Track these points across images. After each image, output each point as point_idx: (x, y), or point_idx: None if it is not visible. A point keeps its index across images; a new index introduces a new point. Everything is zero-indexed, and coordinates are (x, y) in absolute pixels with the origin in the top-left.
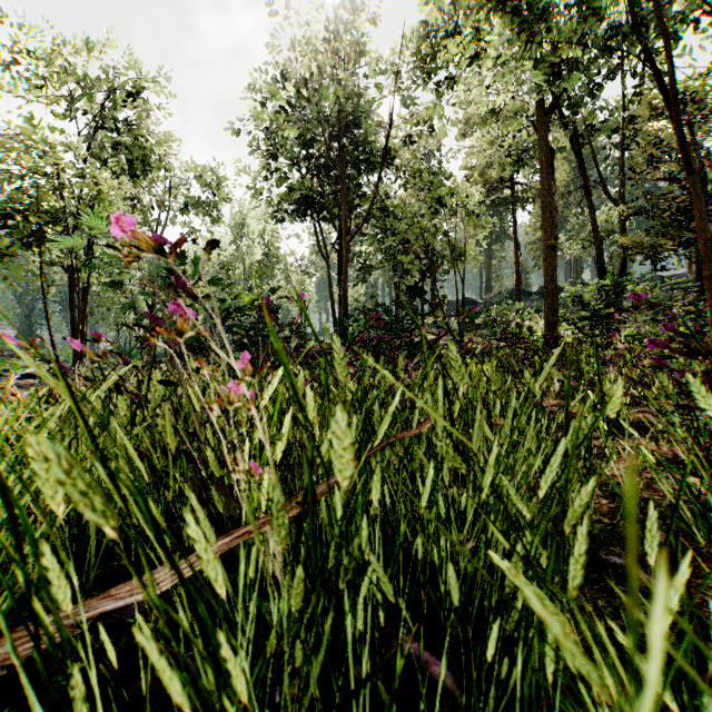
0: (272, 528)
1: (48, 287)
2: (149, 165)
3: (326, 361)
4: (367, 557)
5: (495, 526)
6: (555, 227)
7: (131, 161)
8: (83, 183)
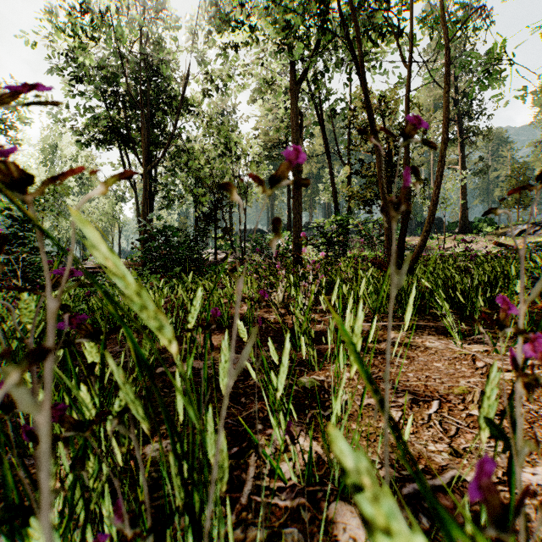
0: None
1: None
2: None
3: None
4: None
5: None
6: (300, 173)
7: None
8: None
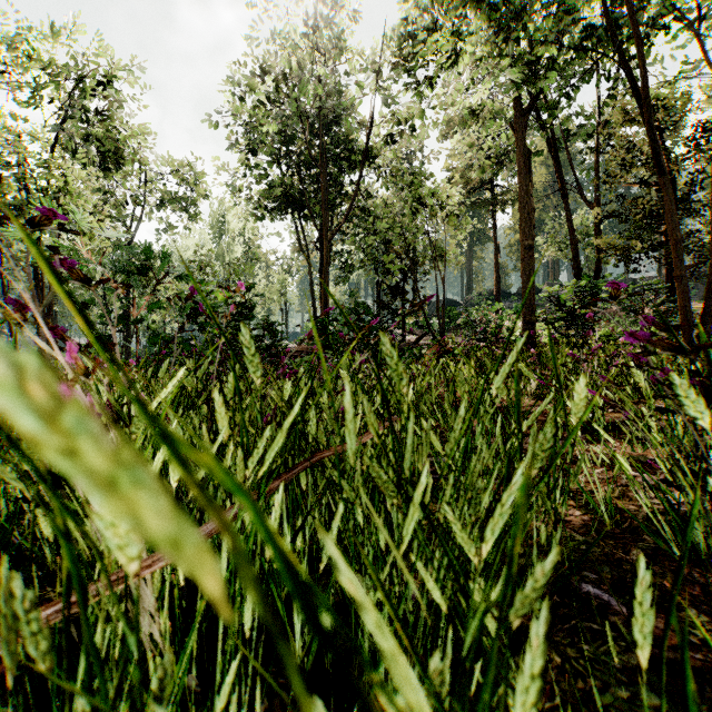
0: (24, 636)
1: (9, 283)
2: (122, 157)
3: (235, 358)
4: (248, 633)
5: (399, 618)
6: (533, 228)
7: (103, 153)
8: (48, 173)
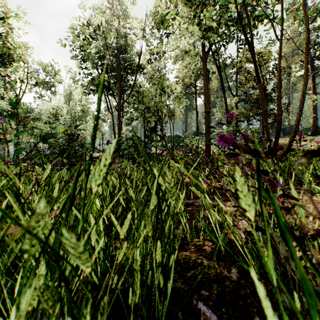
0: None
1: None
2: (13, 58)
3: None
4: None
5: None
6: (209, 103)
7: (2, 55)
8: None
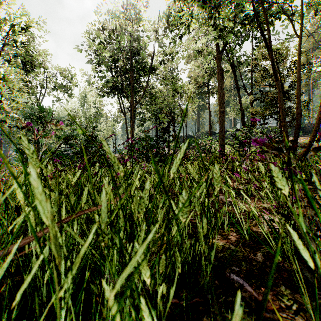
0: None
1: None
2: (34, 65)
3: (21, 155)
4: None
5: None
6: (224, 103)
7: (24, 62)
8: None
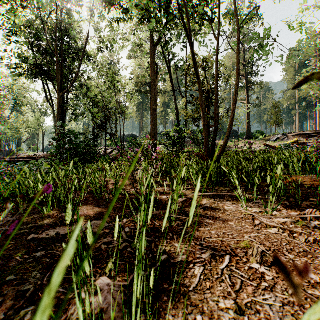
0: None
1: None
2: None
3: None
4: None
5: None
6: (156, 100)
7: None
8: None
